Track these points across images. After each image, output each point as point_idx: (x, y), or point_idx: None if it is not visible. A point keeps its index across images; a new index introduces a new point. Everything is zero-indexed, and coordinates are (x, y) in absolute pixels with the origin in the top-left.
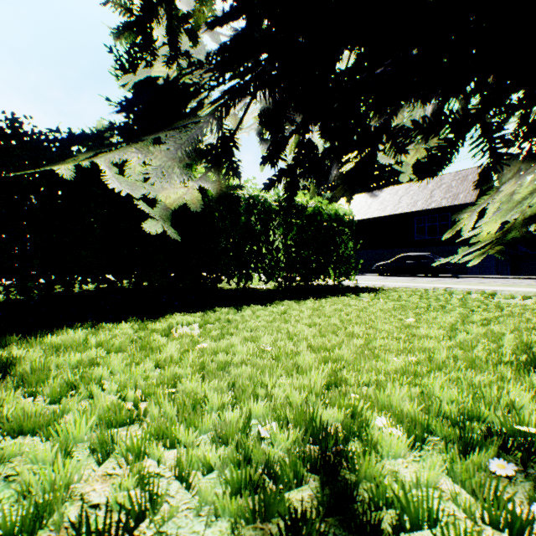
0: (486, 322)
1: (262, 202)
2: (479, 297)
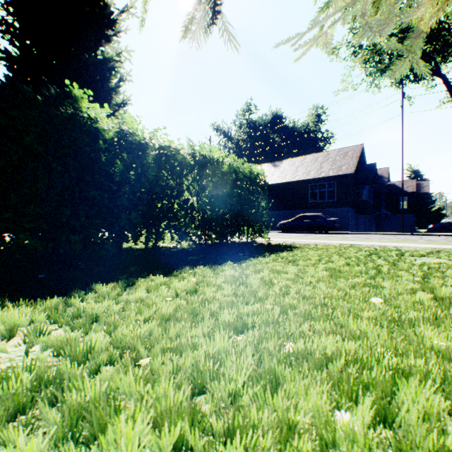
0: None
1: (174, 153)
2: (392, 255)
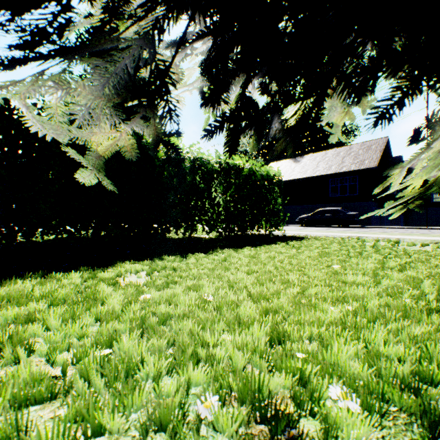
0: (402, 268)
1: (205, 163)
2: (387, 245)
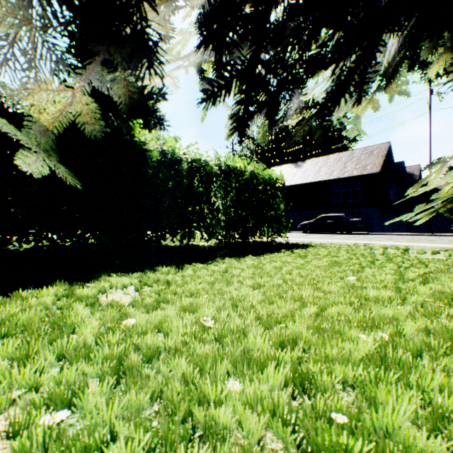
0: (425, 280)
1: (204, 165)
2: (397, 252)
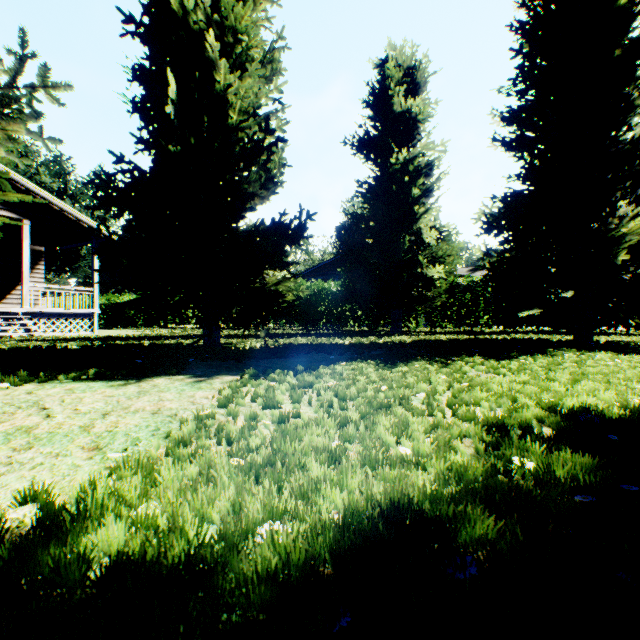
0: None
1: None
2: None
